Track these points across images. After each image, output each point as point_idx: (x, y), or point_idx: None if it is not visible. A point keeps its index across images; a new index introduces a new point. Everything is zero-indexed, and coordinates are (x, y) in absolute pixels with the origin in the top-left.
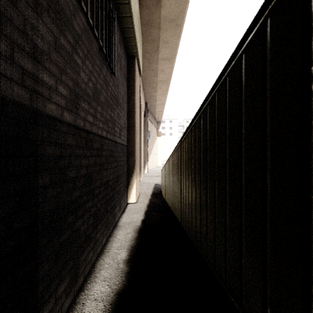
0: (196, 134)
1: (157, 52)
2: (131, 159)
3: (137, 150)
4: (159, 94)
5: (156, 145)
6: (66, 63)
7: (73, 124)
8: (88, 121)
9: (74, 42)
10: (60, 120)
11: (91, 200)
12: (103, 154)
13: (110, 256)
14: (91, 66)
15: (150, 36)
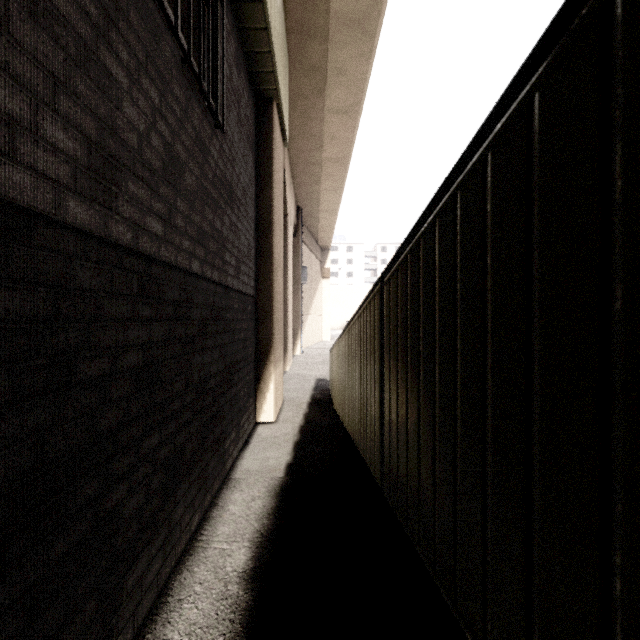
0: (436, 256)
1: (321, 96)
2: (264, 327)
3: (278, 307)
4: (325, 188)
5: (320, 296)
6: (73, 67)
7: (99, 234)
8: (149, 230)
9: (103, 17)
10: (53, 218)
11: (157, 429)
12: (194, 314)
13: (208, 559)
14: (158, 95)
15: (306, 60)
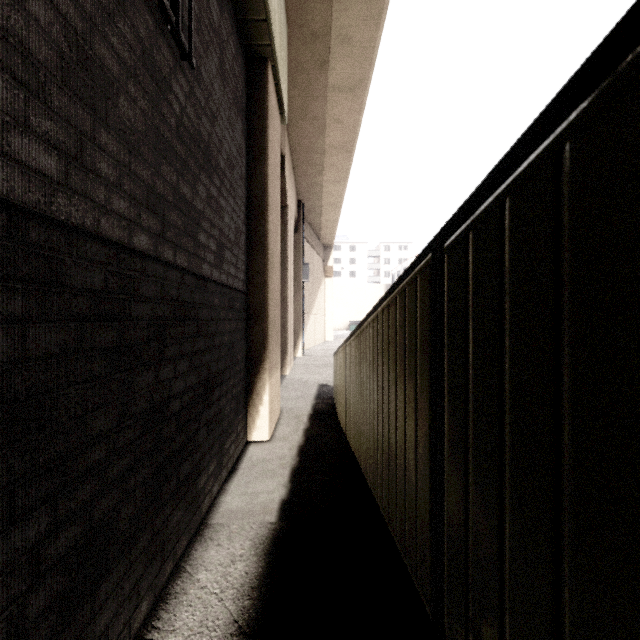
0: None
1: (324, 69)
2: (256, 328)
3: (274, 305)
4: (328, 179)
5: (323, 295)
6: None
7: None
8: (22, 161)
9: None
10: None
11: (45, 505)
12: (139, 311)
13: None
14: None
15: (307, 24)
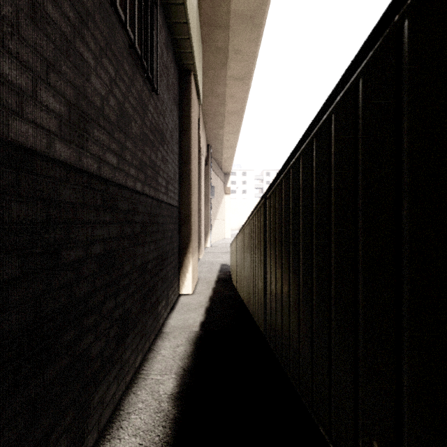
0: (300, 180)
1: (224, 68)
2: (185, 228)
3: (194, 214)
4: (227, 131)
5: (223, 206)
6: (59, 54)
7: (76, 165)
8: (108, 162)
9: (78, 20)
10: (46, 155)
11: (113, 296)
12: (138, 219)
13: (147, 386)
14: (114, 71)
15: (214, 43)
